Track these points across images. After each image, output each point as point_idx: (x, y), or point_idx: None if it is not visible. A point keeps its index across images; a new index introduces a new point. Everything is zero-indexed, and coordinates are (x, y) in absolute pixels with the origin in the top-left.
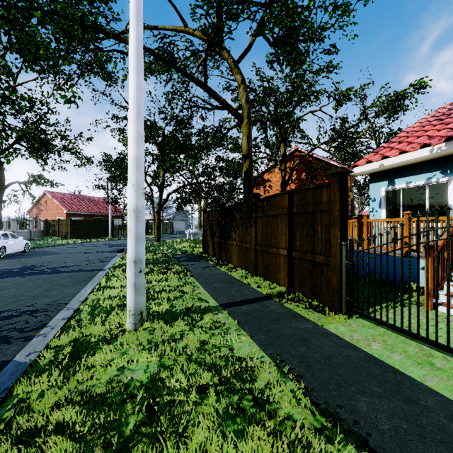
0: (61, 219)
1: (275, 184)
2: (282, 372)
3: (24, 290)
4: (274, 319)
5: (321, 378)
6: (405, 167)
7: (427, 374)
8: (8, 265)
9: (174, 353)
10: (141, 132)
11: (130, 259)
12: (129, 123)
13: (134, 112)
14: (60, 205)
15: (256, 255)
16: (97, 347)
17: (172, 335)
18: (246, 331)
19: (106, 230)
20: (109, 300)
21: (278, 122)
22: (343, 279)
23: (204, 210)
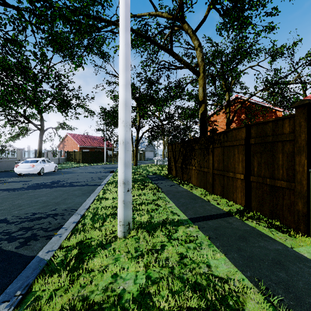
0: (76, 150)
1: (220, 124)
2: (270, 303)
3: (51, 198)
4: (241, 237)
5: None
6: None
7: None
8: (44, 180)
9: (158, 265)
10: (128, 79)
11: (120, 180)
12: (120, 73)
13: (123, 64)
14: (75, 142)
15: (213, 178)
16: (96, 251)
17: (154, 246)
18: (218, 247)
19: (103, 157)
20: (104, 209)
21: (224, 76)
22: None
23: (168, 143)
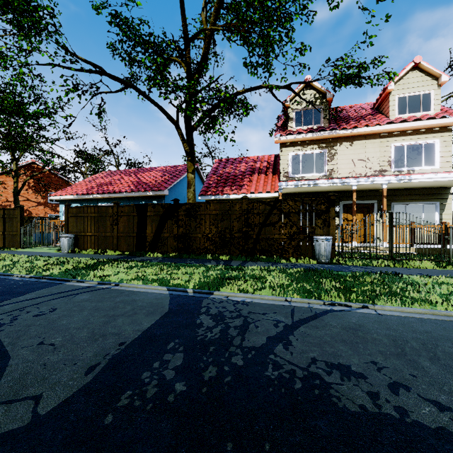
0: None
1: (11, 187)
2: None
3: None
4: None
5: (3, 253)
6: (71, 200)
7: (32, 251)
8: None
9: None
10: None
11: None
12: None
13: None
14: None
15: None
16: None
17: None
18: None
19: None
20: None
21: (10, 148)
22: (21, 238)
23: None
